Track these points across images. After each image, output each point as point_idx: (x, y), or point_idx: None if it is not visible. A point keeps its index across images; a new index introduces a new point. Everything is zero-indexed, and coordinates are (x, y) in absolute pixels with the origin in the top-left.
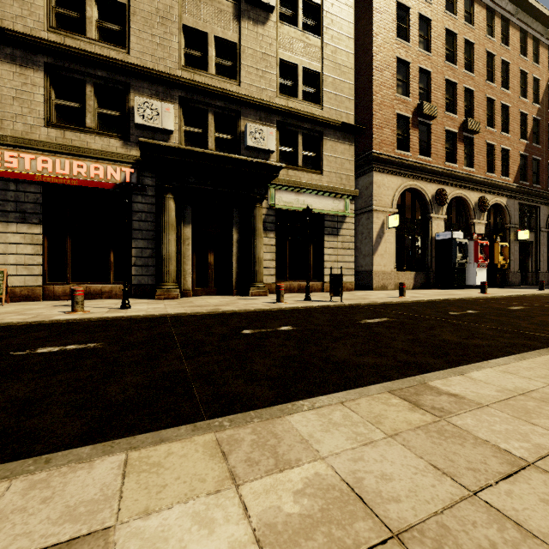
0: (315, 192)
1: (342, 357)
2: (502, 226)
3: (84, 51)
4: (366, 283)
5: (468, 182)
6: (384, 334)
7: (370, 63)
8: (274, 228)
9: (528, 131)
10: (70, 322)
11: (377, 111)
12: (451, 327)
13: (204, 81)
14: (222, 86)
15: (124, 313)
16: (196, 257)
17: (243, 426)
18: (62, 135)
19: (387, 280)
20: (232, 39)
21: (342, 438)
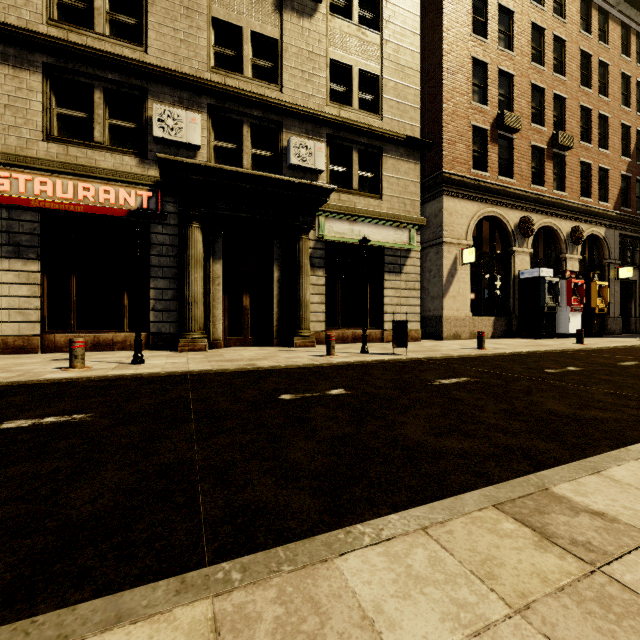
0: (373, 221)
1: (415, 438)
2: (599, 261)
3: (91, 49)
4: (435, 331)
5: (559, 208)
6: (467, 401)
7: (439, 65)
8: (324, 264)
9: (631, 147)
10: (64, 382)
11: (449, 123)
12: (554, 391)
13: (238, 85)
14: (260, 91)
15: (134, 370)
16: (228, 300)
17: (262, 583)
18: (64, 151)
19: (460, 327)
20: (272, 34)
21: (434, 616)
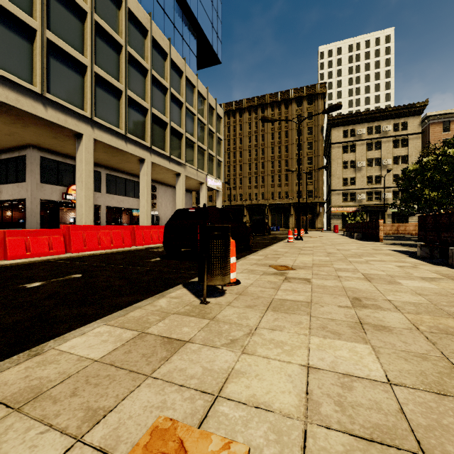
0: None
1: None
2: None
3: (348, 189)
4: None
5: None
6: None
7: None
8: (391, 216)
9: None
10: None
11: None
12: None
13: (372, 186)
14: (376, 186)
15: None
16: None
17: None
18: (344, 203)
19: None
20: (379, 174)
21: None
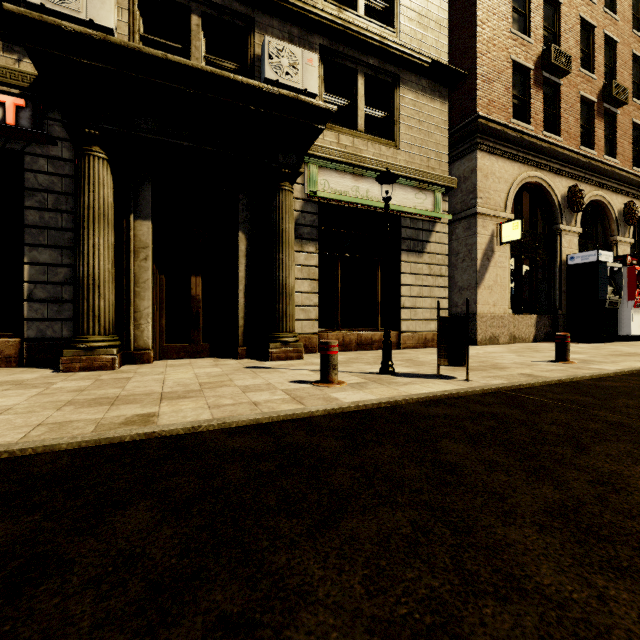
0: None
1: None
2: None
3: None
4: None
5: (611, 179)
6: None
7: None
8: (316, 236)
9: None
10: None
11: (484, 54)
12: None
13: None
14: None
15: None
16: (166, 286)
17: None
18: None
19: (498, 327)
20: None
21: None
